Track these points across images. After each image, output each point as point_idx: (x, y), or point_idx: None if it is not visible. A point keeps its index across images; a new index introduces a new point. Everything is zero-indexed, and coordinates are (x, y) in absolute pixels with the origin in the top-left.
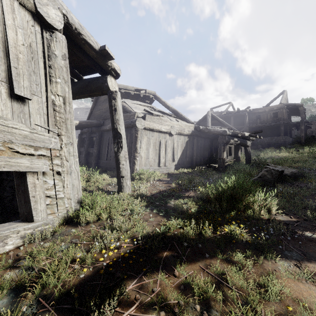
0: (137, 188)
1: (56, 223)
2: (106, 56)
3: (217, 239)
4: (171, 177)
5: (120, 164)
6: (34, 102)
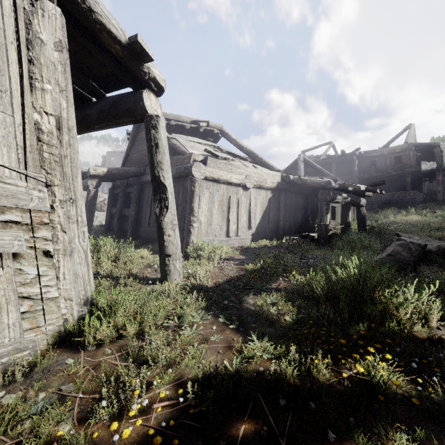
0: (192, 273)
1: (41, 345)
2: (140, 55)
3: (348, 394)
4: (246, 254)
5: (165, 235)
6: None
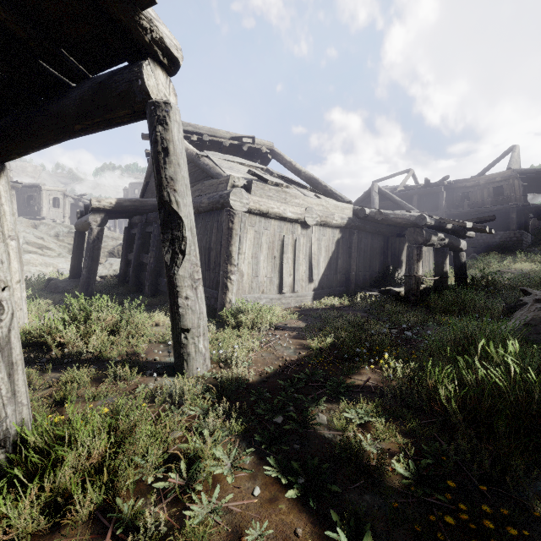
0: (226, 354)
1: None
2: None
3: None
4: (307, 319)
5: (179, 297)
6: None
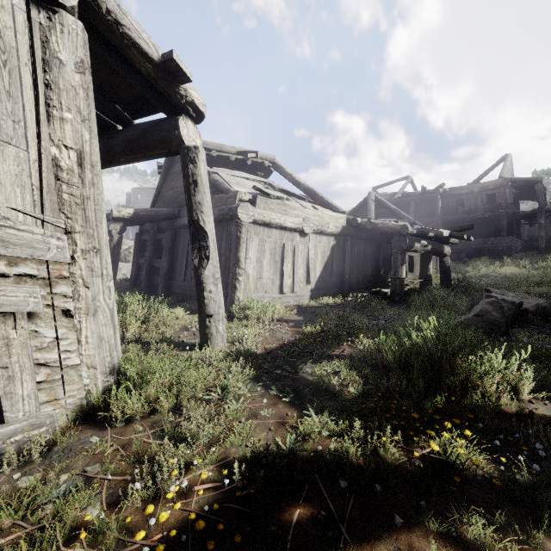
0: (238, 338)
1: (60, 421)
2: (176, 75)
3: (419, 475)
4: (303, 314)
5: (205, 291)
6: (8, 160)
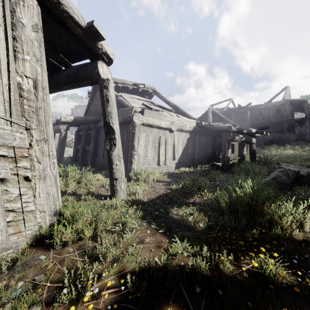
0: (133, 192)
1: (22, 245)
2: (95, 35)
3: (246, 284)
4: (171, 177)
5: (113, 164)
6: None
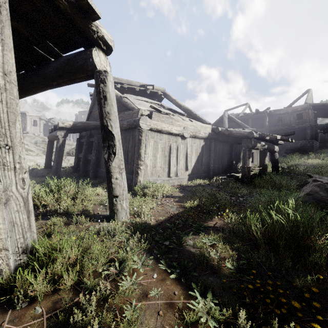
0: (138, 210)
1: None
2: (88, 12)
3: None
4: (184, 191)
5: (112, 178)
6: None
